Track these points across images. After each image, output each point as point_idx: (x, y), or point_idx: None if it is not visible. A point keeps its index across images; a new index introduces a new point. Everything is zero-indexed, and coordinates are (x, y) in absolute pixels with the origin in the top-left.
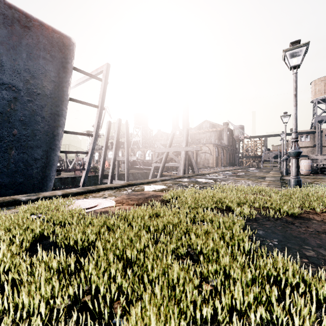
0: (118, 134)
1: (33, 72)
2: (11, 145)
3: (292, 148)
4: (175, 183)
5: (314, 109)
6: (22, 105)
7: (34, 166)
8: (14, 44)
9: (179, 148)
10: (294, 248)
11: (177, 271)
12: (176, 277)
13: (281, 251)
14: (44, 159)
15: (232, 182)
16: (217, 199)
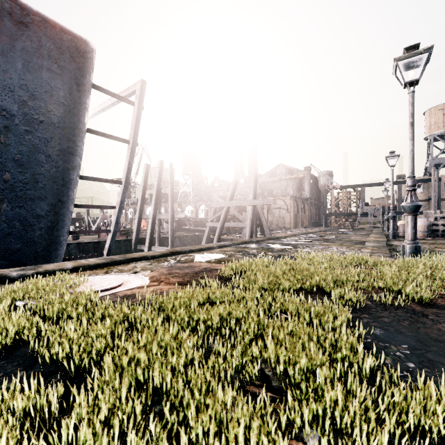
0: (159, 182)
1: (33, 90)
2: (2, 196)
3: (407, 201)
4: (238, 250)
5: (429, 148)
6: (16, 138)
7: (37, 227)
8: (3, 48)
9: (243, 201)
10: (441, 363)
11: (244, 422)
12: (243, 443)
13: (421, 369)
14: (50, 216)
15: (319, 248)
16: (302, 276)
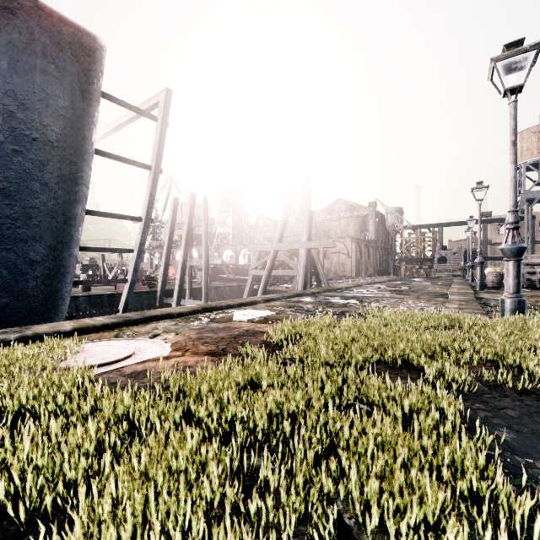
0: (190, 220)
1: (22, 98)
2: None
3: (508, 242)
4: (290, 305)
5: (520, 180)
6: (1, 160)
7: (30, 275)
8: None
9: (295, 244)
10: None
11: None
12: None
13: None
14: (48, 262)
15: (391, 303)
16: (379, 342)
